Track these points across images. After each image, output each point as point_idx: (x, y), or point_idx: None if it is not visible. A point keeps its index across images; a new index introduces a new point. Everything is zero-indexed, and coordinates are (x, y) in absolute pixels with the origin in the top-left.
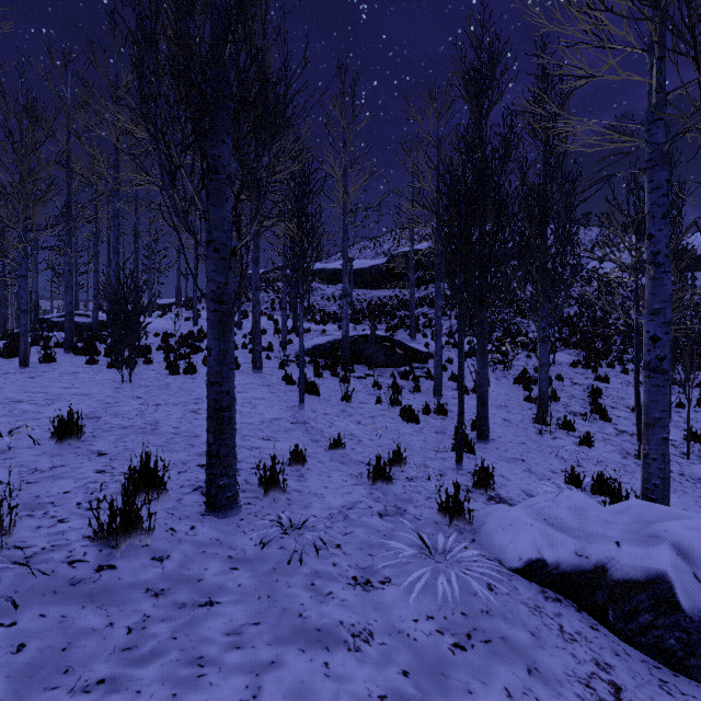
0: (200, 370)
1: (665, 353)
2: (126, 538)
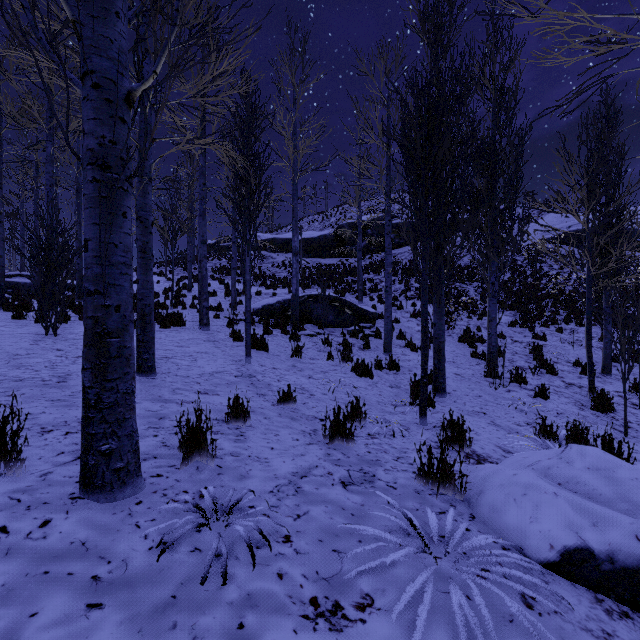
0: None
1: None
2: None
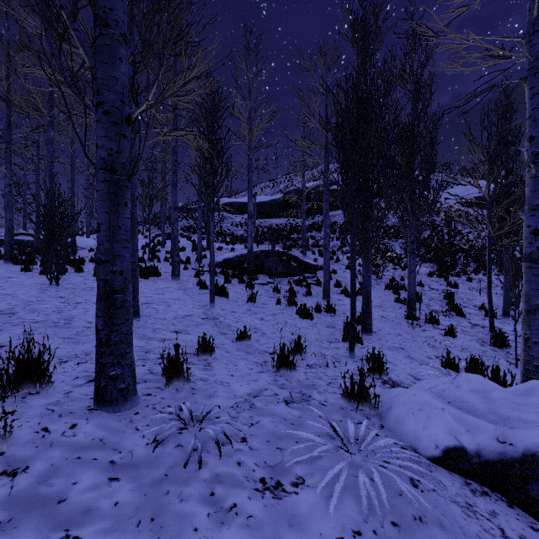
0: None
1: None
2: None
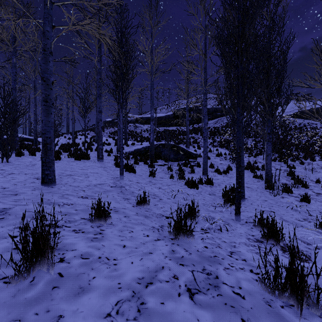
0: (64, 159)
1: None
2: None
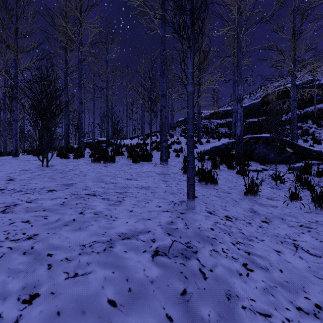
0: (121, 161)
1: None
2: None
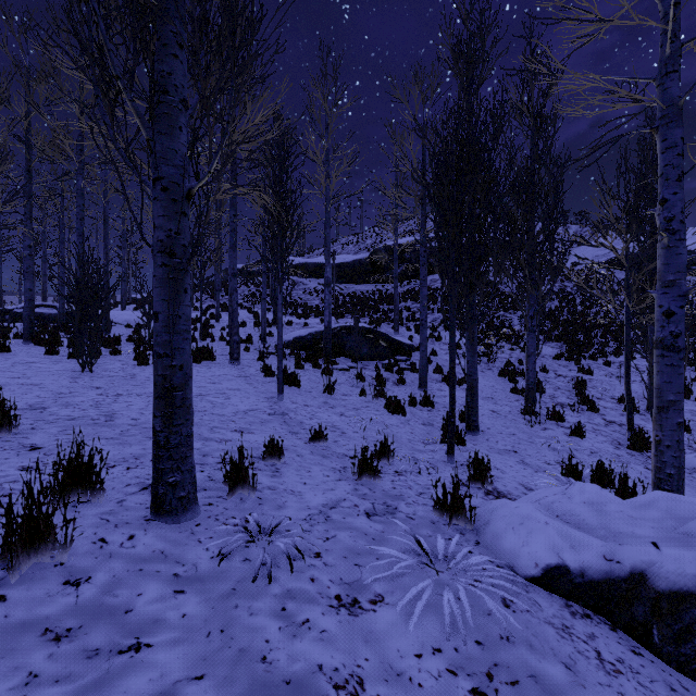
0: None
1: (680, 329)
2: (30, 555)
